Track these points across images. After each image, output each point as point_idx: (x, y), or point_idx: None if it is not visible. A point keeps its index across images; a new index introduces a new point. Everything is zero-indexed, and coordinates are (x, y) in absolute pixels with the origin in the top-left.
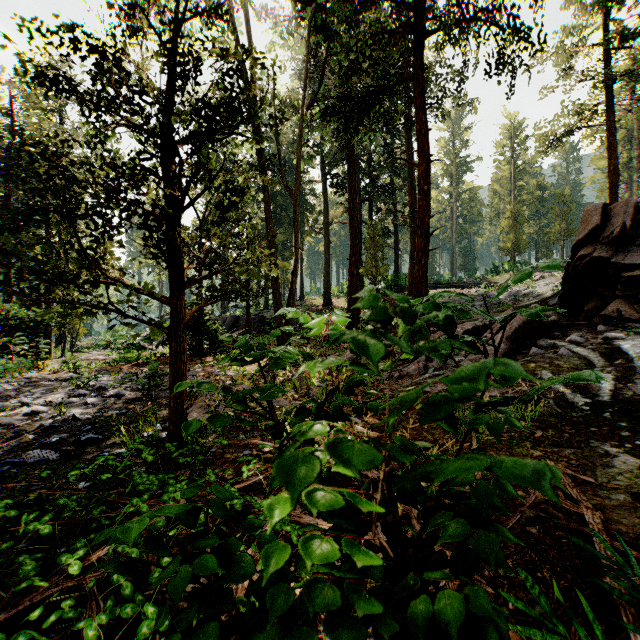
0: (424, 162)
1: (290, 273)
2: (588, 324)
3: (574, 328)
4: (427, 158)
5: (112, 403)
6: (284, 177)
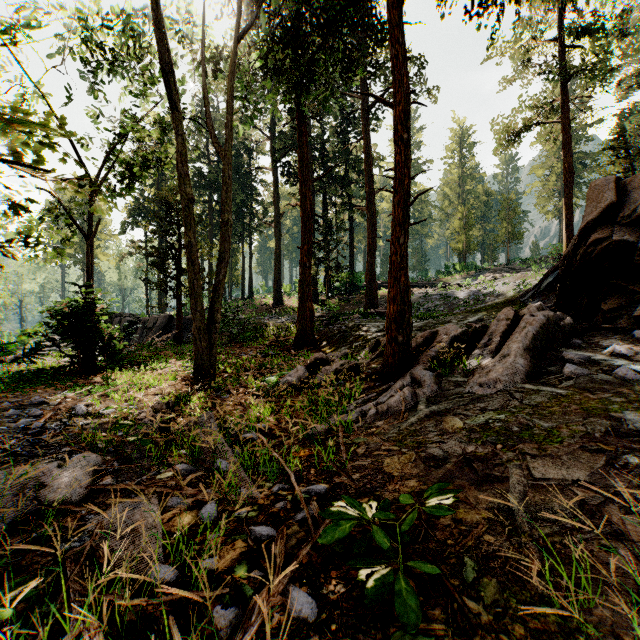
0: (404, 99)
1: (238, 269)
2: (613, 328)
3: (595, 333)
4: (408, 94)
5: None
6: (212, 129)
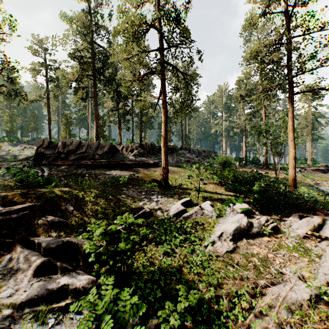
0: None
1: None
2: (40, 165)
3: (37, 166)
4: None
5: None
6: None
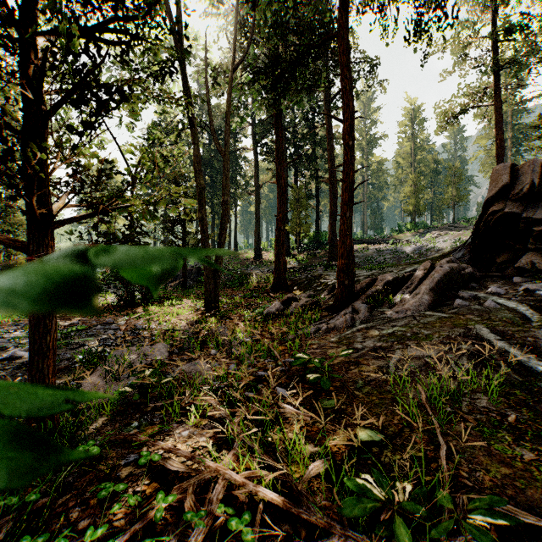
0: (349, 118)
1: None
2: (502, 275)
3: (489, 279)
4: (352, 114)
5: (1, 369)
6: (214, 134)
